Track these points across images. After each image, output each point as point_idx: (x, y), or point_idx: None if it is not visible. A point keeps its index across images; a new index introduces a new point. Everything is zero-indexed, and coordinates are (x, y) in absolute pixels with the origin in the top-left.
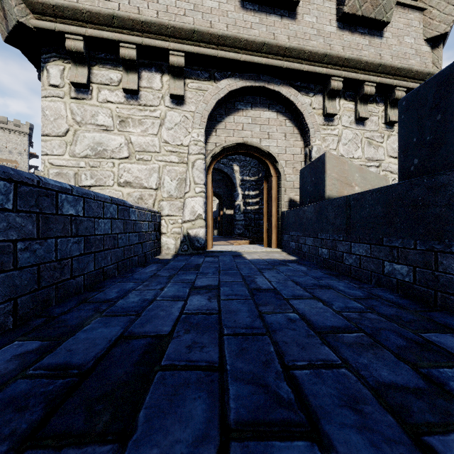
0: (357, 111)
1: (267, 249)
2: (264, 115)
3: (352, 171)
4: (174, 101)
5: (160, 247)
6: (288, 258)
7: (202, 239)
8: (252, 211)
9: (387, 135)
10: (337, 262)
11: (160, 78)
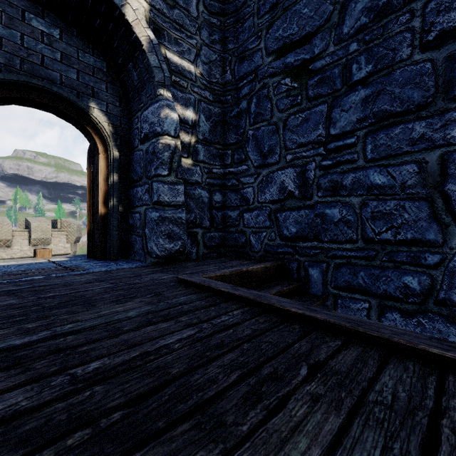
0: None
1: None
2: None
3: None
4: None
5: None
6: None
7: None
8: None
9: None
10: None
11: None
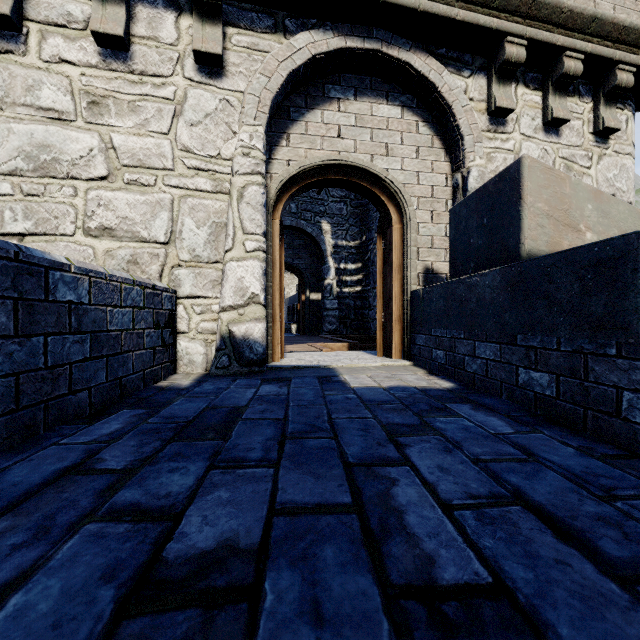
0: (547, 107)
1: (384, 361)
2: (378, 111)
3: (580, 198)
4: (203, 69)
5: (174, 360)
6: (435, 384)
7: (259, 344)
8: (351, 295)
9: (598, 155)
10: (591, 412)
11: (175, 21)
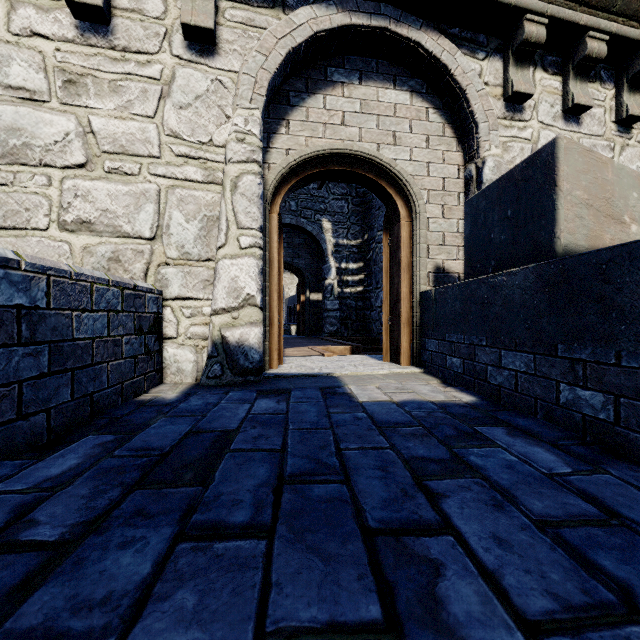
0: (568, 92)
1: (392, 368)
2: (385, 96)
3: (624, 185)
4: (193, 46)
5: (161, 368)
6: (453, 397)
7: (255, 350)
8: (352, 296)
9: (620, 146)
10: None
11: None
